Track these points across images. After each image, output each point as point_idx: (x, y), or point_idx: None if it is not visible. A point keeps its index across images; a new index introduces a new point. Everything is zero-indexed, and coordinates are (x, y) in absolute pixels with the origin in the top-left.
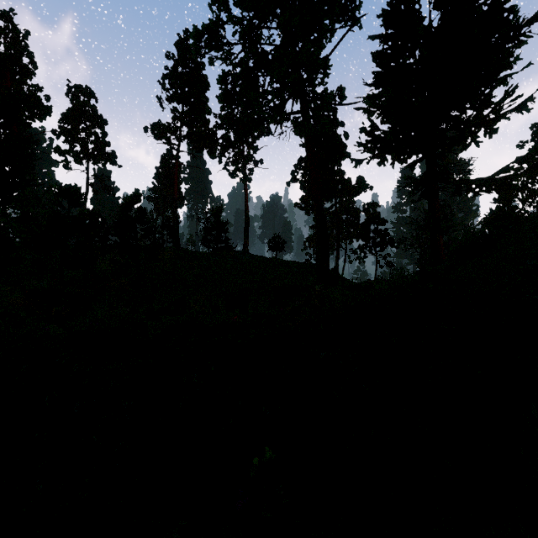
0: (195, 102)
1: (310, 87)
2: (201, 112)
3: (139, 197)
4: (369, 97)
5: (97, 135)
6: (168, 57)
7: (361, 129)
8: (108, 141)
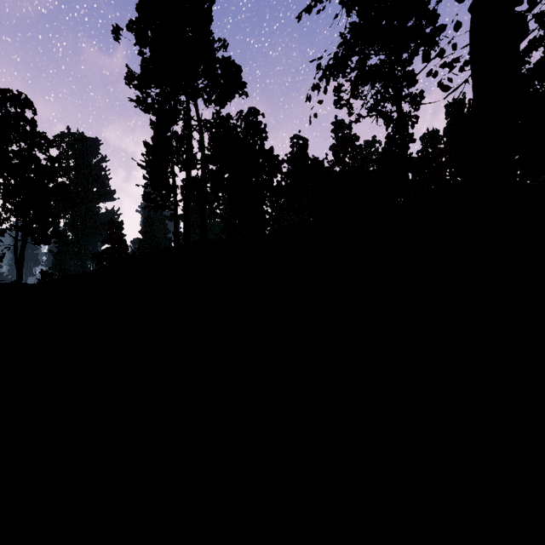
0: None
1: None
2: None
3: None
4: None
5: None
6: None
7: None
8: None
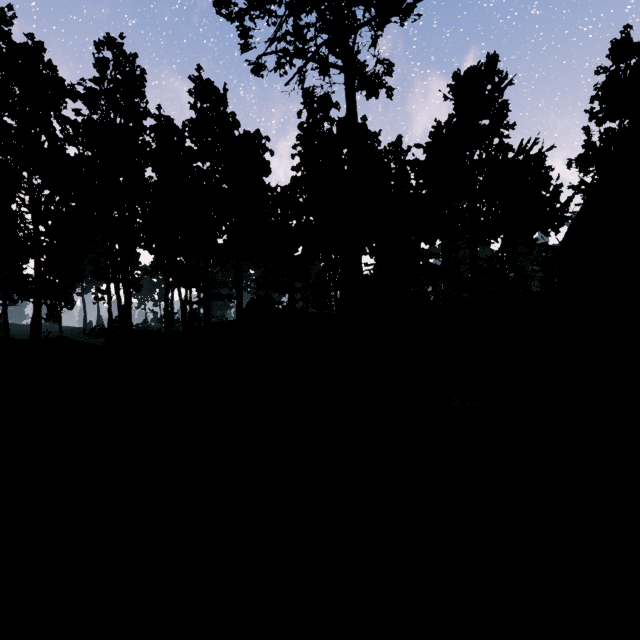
0: None
1: None
2: None
3: None
4: None
5: None
6: (598, 72)
7: None
8: None
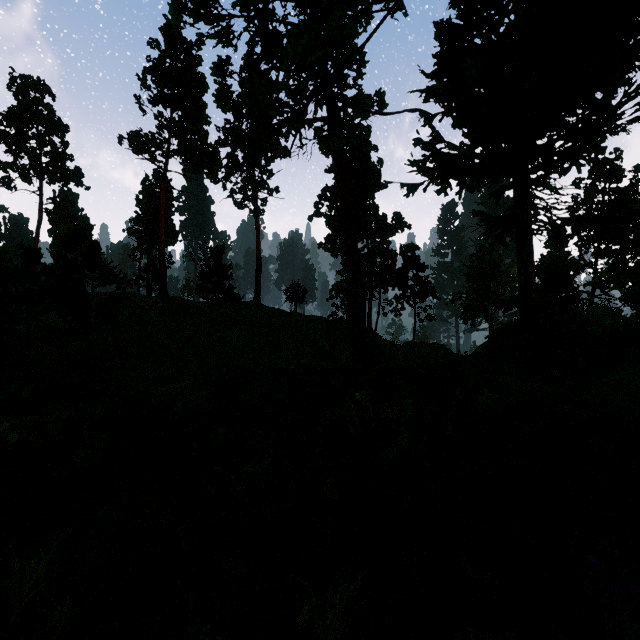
0: (189, 107)
1: (340, 88)
2: (196, 120)
3: (88, 231)
4: (428, 93)
5: (53, 145)
6: (151, 45)
7: (416, 140)
8: (71, 154)
